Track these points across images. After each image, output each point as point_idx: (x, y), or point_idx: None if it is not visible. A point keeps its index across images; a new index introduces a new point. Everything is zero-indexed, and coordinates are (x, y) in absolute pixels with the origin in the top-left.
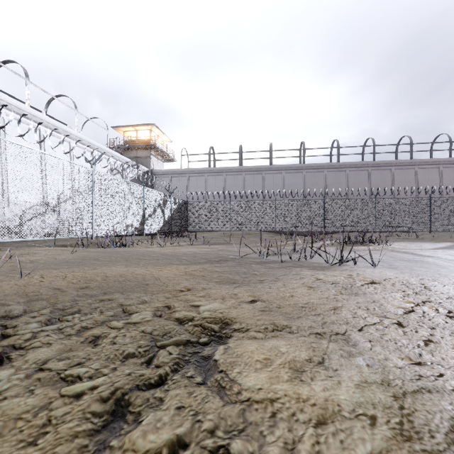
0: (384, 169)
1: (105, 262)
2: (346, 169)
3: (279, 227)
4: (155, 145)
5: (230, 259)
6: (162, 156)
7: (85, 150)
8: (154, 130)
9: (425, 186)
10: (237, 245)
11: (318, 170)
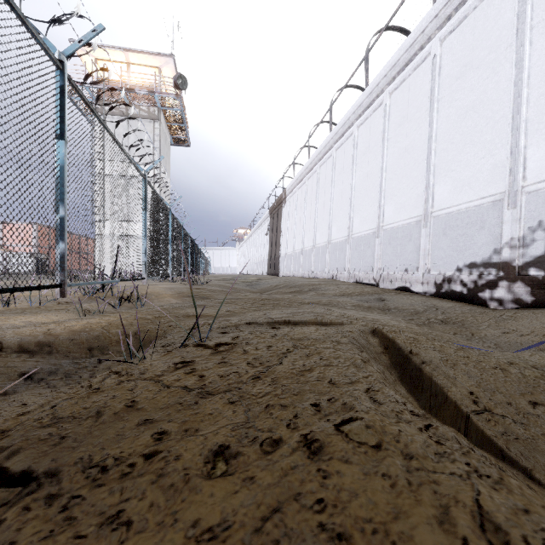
0: None
1: None
2: None
3: None
4: None
5: None
6: None
7: None
8: None
9: None
10: None
11: None
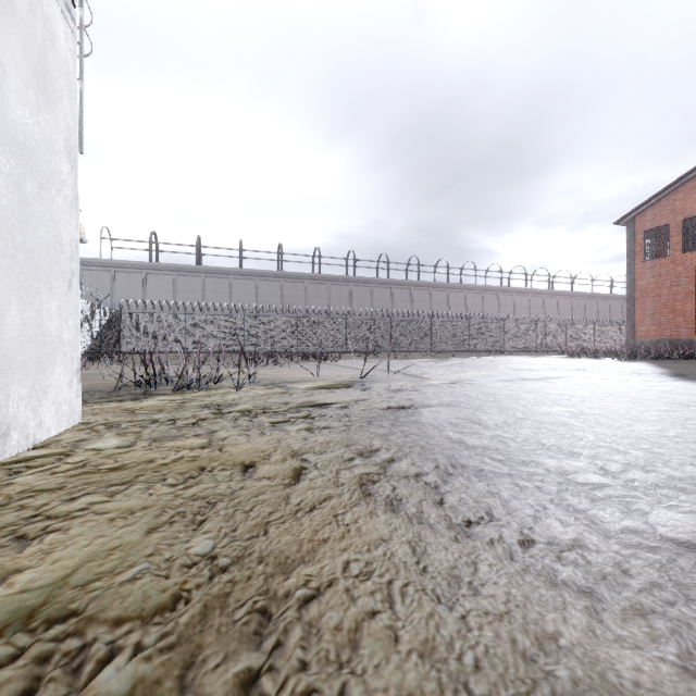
0: (365, 286)
1: None
2: (328, 283)
3: (249, 347)
4: None
5: None
6: None
7: None
8: None
9: (400, 306)
10: None
11: (298, 280)
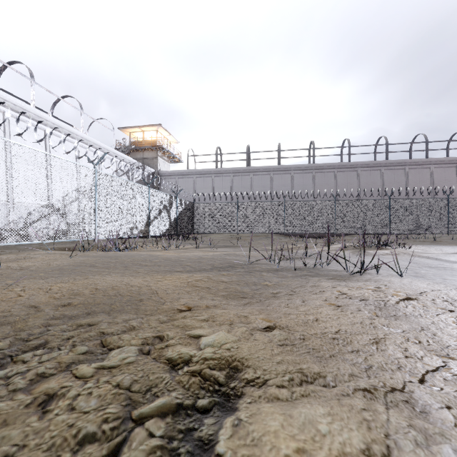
0: (398, 169)
1: (101, 270)
2: (357, 169)
3: (288, 229)
4: (162, 145)
5: (238, 265)
6: (168, 157)
7: (87, 150)
8: (161, 131)
9: (442, 186)
10: (245, 248)
11: (328, 170)
